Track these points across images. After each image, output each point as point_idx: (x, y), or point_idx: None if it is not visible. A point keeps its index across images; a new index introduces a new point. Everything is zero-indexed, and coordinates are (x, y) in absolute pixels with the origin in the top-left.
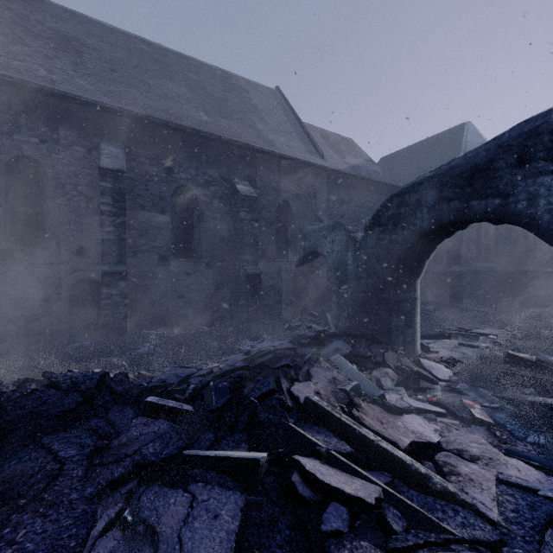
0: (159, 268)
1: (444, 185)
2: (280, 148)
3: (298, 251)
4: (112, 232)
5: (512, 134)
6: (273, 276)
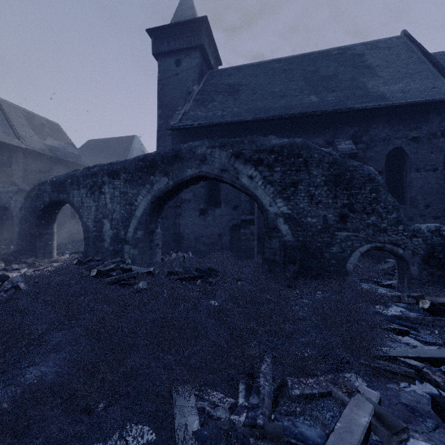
0: None
1: (53, 185)
2: None
3: None
4: None
5: (70, 174)
6: None
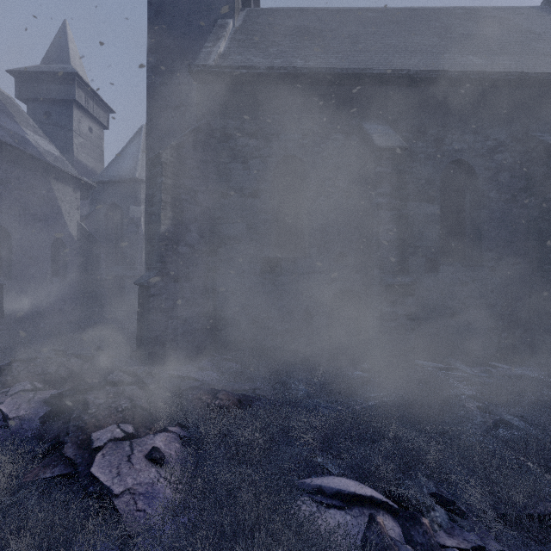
0: (425, 276)
1: None
2: None
3: None
4: (391, 231)
5: None
6: None
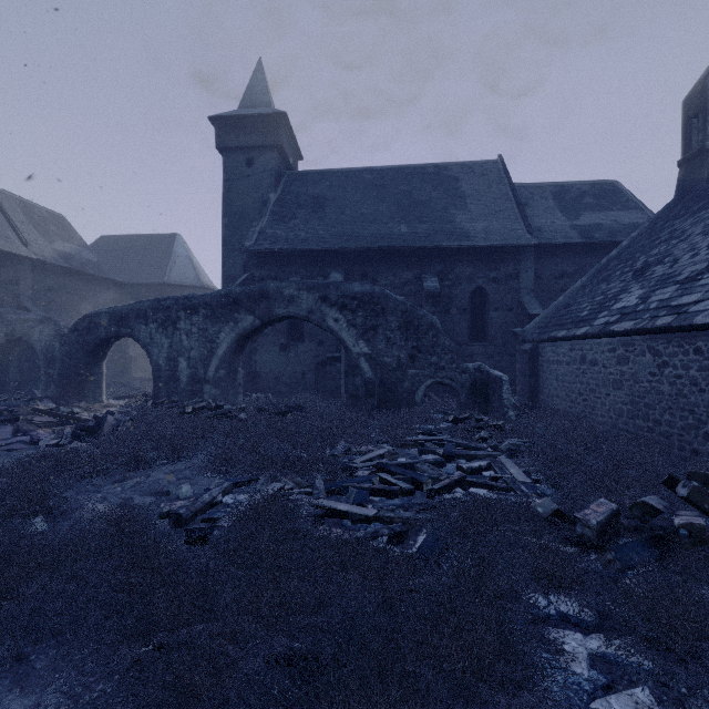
0: None
1: (111, 318)
2: None
3: None
4: None
5: (135, 306)
6: None
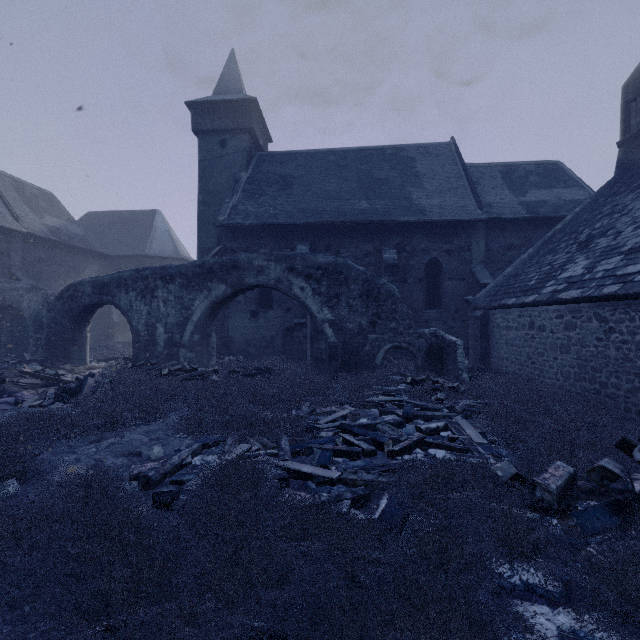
0: None
1: (94, 287)
2: None
3: None
4: None
5: (116, 275)
6: None
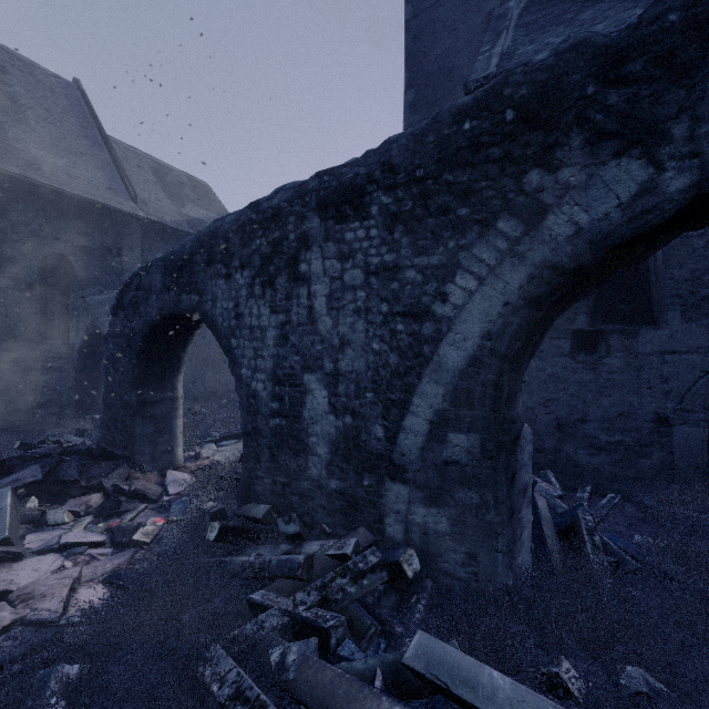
0: None
1: (167, 271)
2: (49, 174)
3: (81, 330)
4: None
5: (206, 230)
6: (33, 365)
